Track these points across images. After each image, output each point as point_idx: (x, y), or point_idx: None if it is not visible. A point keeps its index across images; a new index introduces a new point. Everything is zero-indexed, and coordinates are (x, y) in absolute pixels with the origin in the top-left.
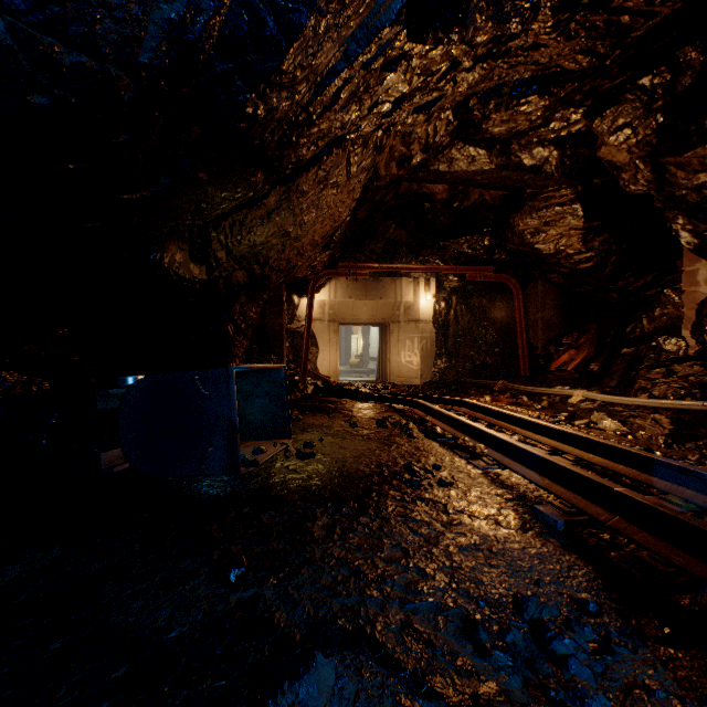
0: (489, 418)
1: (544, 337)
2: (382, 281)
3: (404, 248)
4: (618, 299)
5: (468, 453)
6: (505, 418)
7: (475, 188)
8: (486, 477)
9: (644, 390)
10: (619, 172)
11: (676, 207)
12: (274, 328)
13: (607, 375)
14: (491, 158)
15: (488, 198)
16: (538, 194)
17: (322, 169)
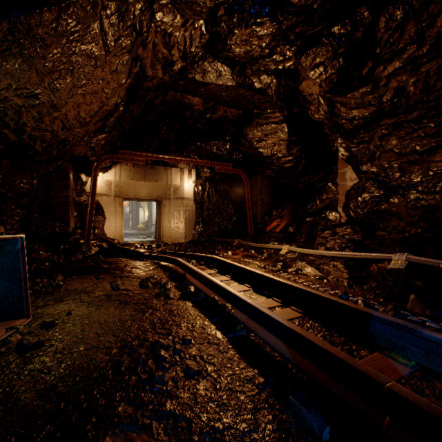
0: (233, 271)
1: (261, 211)
2: (157, 168)
3: (173, 146)
4: (302, 188)
5: (218, 314)
6: (244, 272)
7: (221, 105)
8: (235, 348)
9: (322, 244)
10: (309, 105)
11: (338, 131)
12: (60, 200)
13: (299, 234)
14: (233, 76)
15: (230, 114)
16: (261, 114)
17: (63, 18)
